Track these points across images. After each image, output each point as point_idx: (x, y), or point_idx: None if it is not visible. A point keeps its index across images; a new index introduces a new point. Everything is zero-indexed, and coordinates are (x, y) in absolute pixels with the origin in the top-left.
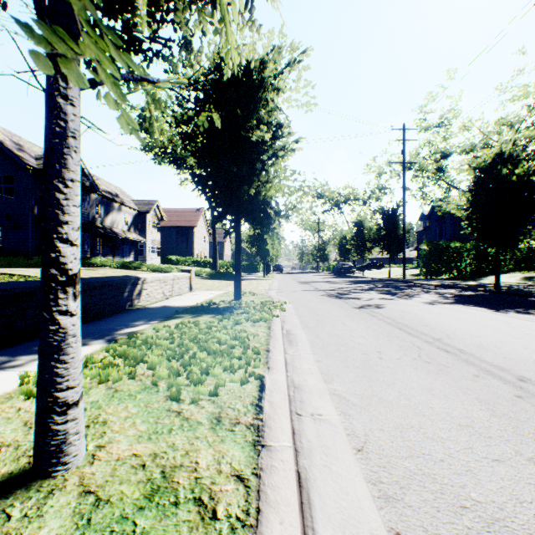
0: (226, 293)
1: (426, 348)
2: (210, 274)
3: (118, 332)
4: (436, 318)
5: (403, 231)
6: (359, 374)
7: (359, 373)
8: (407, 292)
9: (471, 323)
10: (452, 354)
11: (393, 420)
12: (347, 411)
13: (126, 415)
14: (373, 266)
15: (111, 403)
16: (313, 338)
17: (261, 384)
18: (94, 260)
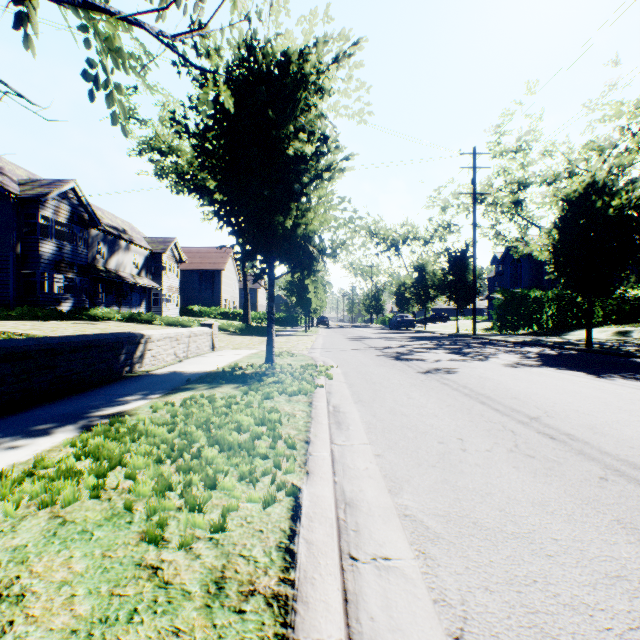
0: (258, 354)
1: (523, 432)
2: (239, 329)
3: (100, 412)
4: (526, 386)
5: (474, 276)
6: (439, 477)
7: (437, 476)
8: (481, 351)
9: (572, 393)
10: (561, 443)
11: (502, 569)
12: (428, 550)
13: (63, 579)
14: (436, 318)
15: (46, 550)
16: (370, 419)
17: (295, 504)
18: (93, 311)
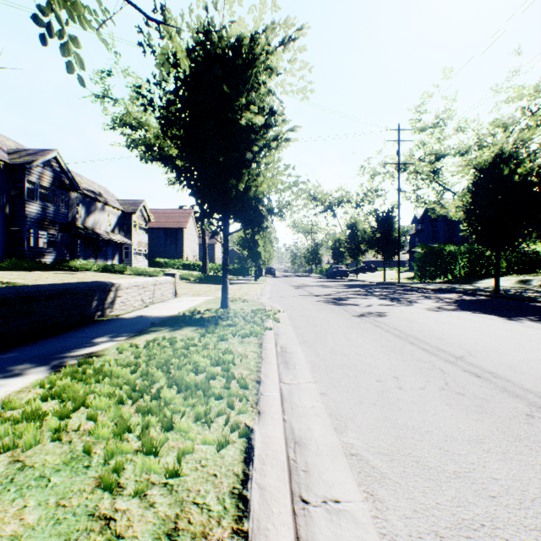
0: (214, 300)
1: (451, 371)
2: (198, 278)
3: (71, 354)
4: (448, 328)
5: (398, 233)
6: (380, 415)
7: (378, 413)
8: (406, 297)
9: (489, 334)
10: (486, 381)
11: (449, 511)
12: (376, 492)
13: (13, 533)
14: (366, 269)
15: (1, 499)
16: (314, 358)
17: (247, 446)
18: (72, 263)
